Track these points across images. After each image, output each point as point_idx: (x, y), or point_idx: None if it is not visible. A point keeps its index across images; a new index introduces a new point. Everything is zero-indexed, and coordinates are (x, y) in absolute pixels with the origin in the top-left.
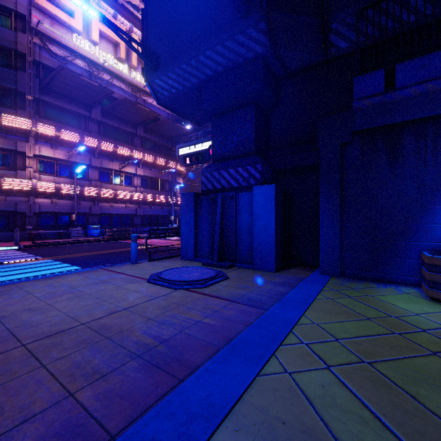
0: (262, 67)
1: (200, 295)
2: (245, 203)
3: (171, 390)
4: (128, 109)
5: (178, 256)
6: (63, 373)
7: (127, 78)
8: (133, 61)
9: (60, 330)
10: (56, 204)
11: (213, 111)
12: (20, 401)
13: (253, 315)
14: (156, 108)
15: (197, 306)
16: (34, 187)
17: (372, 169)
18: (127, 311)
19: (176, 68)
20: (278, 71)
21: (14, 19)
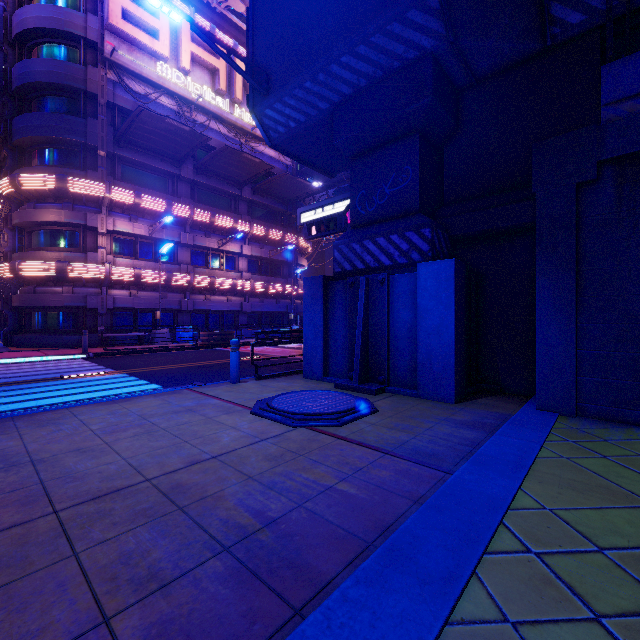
0: (432, 71)
1: (333, 438)
2: (404, 291)
3: (279, 632)
4: (230, 162)
5: (299, 373)
6: (102, 573)
7: (229, 117)
8: (237, 93)
9: (113, 488)
10: (135, 297)
11: (353, 150)
12: (23, 624)
13: (425, 482)
14: (269, 158)
15: (327, 458)
16: (108, 275)
17: (639, 225)
18: (216, 462)
19: (295, 89)
20: (457, 76)
21: (83, 50)
